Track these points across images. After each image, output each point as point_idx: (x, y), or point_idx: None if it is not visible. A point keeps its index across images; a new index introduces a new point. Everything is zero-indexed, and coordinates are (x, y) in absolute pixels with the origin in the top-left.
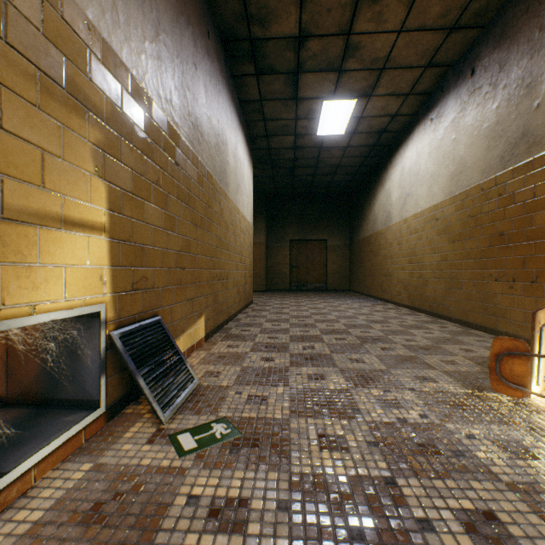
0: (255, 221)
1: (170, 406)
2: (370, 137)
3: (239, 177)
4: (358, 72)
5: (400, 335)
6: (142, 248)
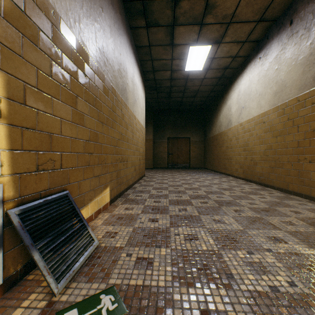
0: (146, 126)
1: (66, 274)
2: (218, 72)
3: (135, 95)
4: (213, 25)
5: (244, 200)
6: (49, 135)
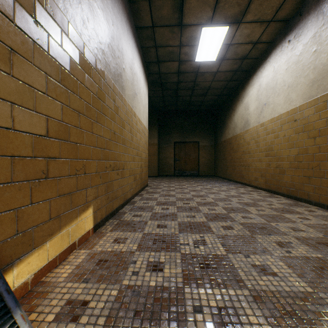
0: (150, 129)
1: None
2: (234, 63)
3: (136, 88)
4: None
5: (282, 222)
6: None
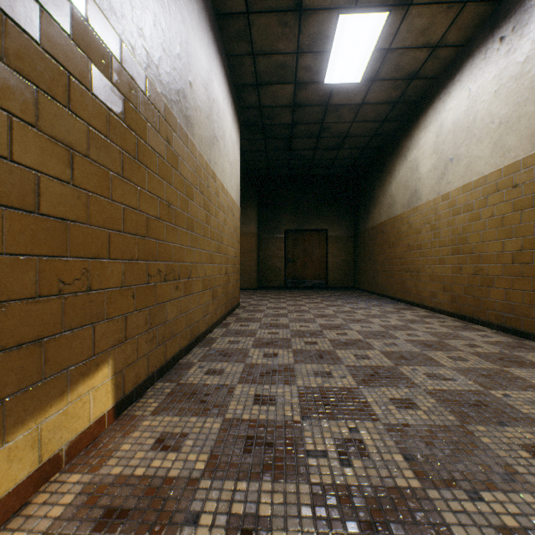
0: (244, 208)
1: None
2: (393, 88)
3: (216, 127)
4: None
5: (513, 389)
6: None
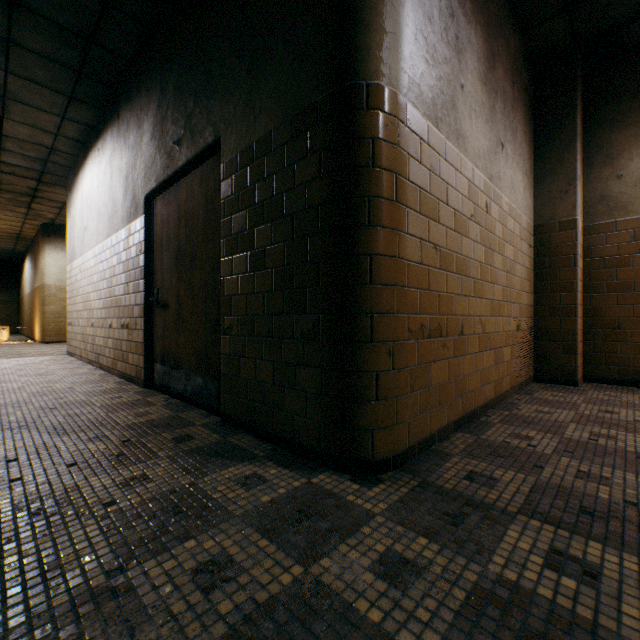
0: None
1: None
2: (7, 250)
3: None
4: None
5: None
6: None
